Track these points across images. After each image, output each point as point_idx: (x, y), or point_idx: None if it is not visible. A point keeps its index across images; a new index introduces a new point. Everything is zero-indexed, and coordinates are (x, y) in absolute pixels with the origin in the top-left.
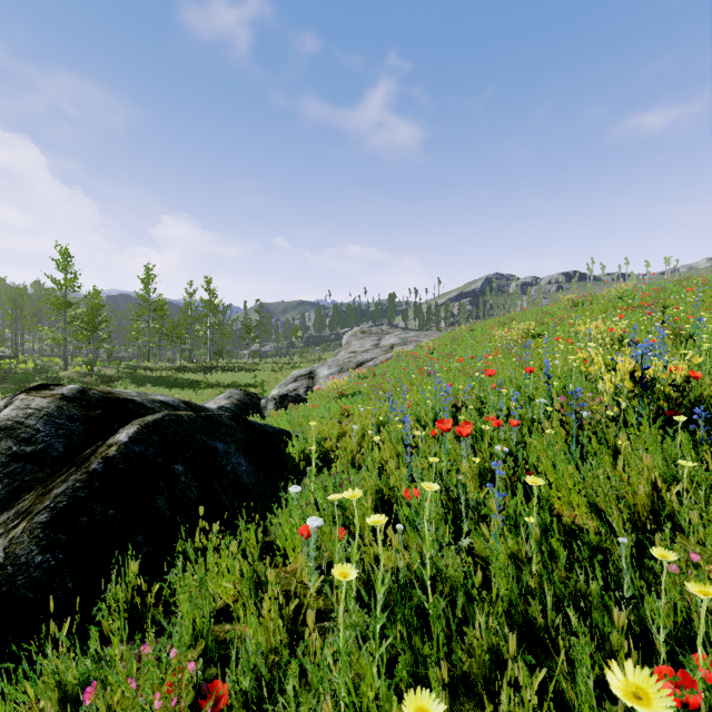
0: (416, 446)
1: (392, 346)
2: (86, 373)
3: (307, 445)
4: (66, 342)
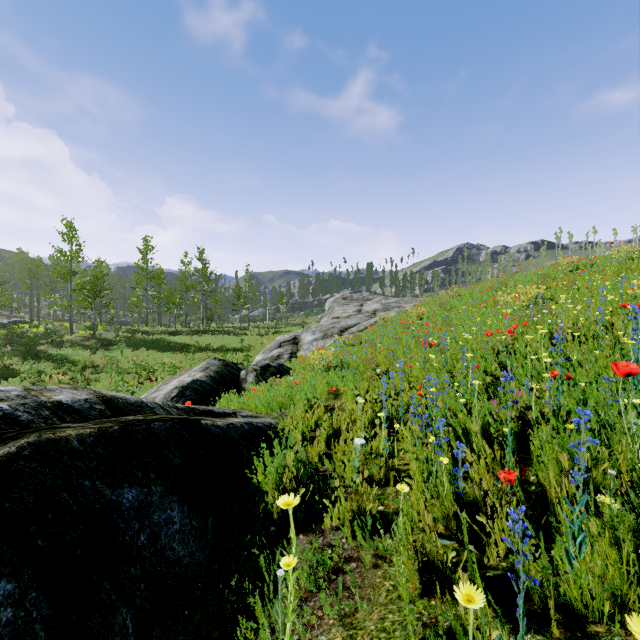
0: (475, 496)
1: (374, 312)
2: (89, 336)
3: (284, 474)
4: (71, 308)
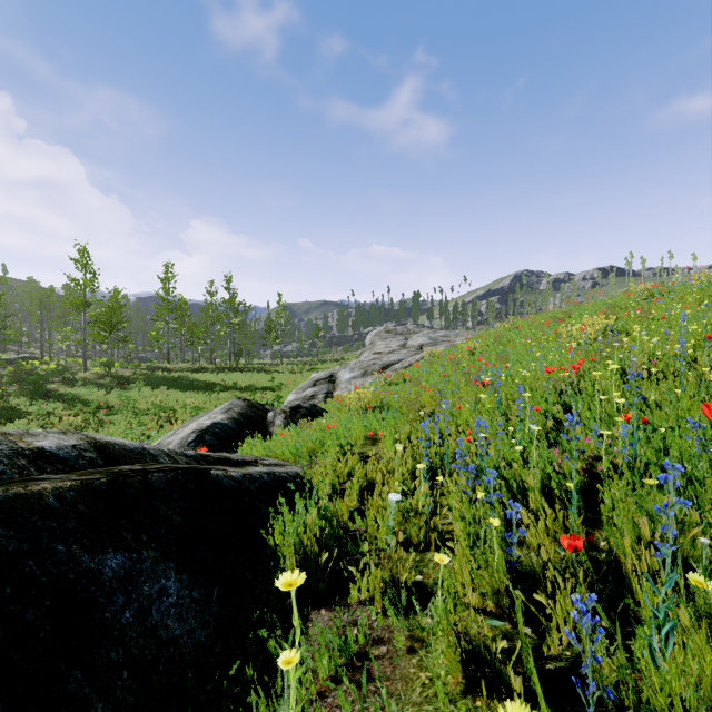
0: (532, 567)
1: (420, 346)
2: (104, 374)
3: (305, 535)
4: (85, 342)
